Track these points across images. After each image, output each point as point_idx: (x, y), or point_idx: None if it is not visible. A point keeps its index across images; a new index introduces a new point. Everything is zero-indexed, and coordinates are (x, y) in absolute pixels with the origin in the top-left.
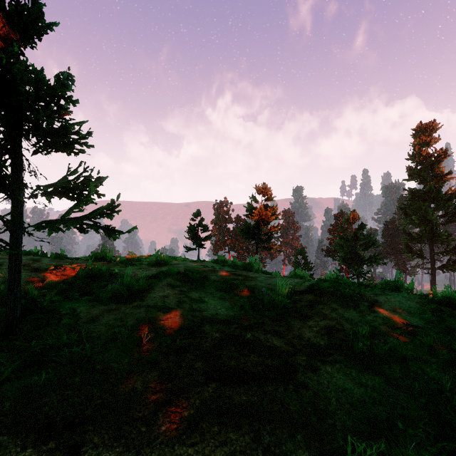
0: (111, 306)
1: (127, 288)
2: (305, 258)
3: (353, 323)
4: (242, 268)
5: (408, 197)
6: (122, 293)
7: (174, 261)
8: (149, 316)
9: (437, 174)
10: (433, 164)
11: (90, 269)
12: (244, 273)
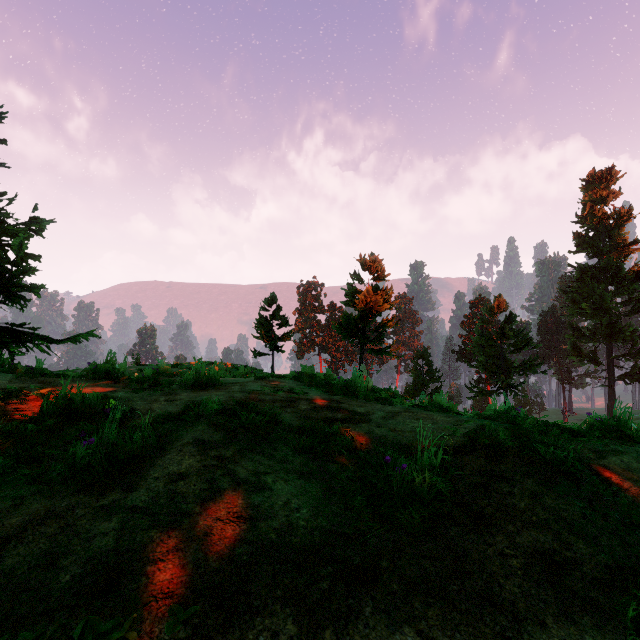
0: (59, 500)
1: (109, 450)
2: (429, 364)
3: (588, 538)
4: (342, 392)
5: (576, 277)
6: (95, 464)
7: (235, 373)
8: (122, 548)
9: (617, 243)
10: (612, 230)
11: (70, 399)
12: (346, 405)
